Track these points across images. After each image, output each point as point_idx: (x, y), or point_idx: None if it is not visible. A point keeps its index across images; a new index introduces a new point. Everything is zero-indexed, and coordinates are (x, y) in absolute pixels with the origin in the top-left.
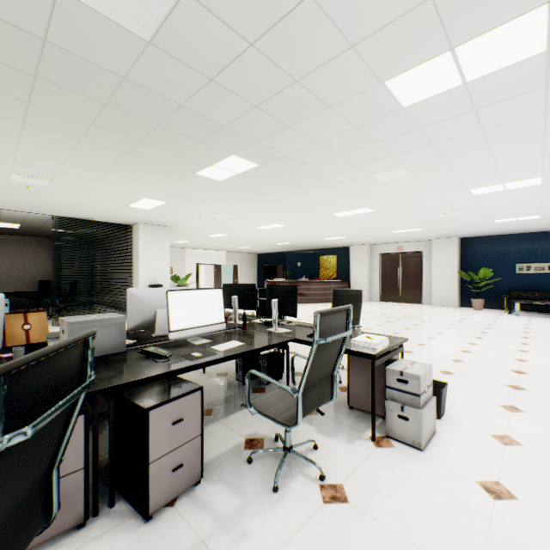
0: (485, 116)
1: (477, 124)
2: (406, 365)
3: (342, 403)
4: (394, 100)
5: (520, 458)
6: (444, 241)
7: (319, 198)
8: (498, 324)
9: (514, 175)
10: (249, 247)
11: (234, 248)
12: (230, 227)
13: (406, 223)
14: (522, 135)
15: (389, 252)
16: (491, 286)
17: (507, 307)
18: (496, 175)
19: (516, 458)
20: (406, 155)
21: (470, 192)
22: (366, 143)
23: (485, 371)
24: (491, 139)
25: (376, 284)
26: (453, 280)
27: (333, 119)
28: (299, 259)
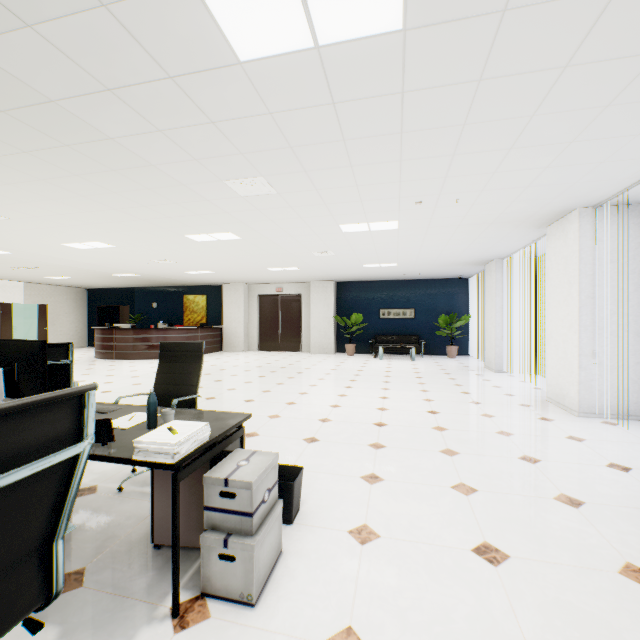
0: (346, 119)
1: (338, 129)
2: (239, 463)
3: (147, 538)
4: (224, 39)
5: (377, 562)
6: (322, 284)
7: (155, 205)
8: (366, 369)
9: (377, 214)
10: (68, 278)
11: (38, 278)
12: (7, 238)
13: (282, 259)
14: (382, 161)
15: (269, 293)
16: (362, 331)
17: (374, 351)
18: (362, 211)
19: (374, 564)
20: (262, 158)
21: (340, 229)
22: (200, 119)
23: (351, 430)
24: (354, 159)
25: (255, 330)
26: (330, 325)
27: (123, 40)
28: (155, 298)
